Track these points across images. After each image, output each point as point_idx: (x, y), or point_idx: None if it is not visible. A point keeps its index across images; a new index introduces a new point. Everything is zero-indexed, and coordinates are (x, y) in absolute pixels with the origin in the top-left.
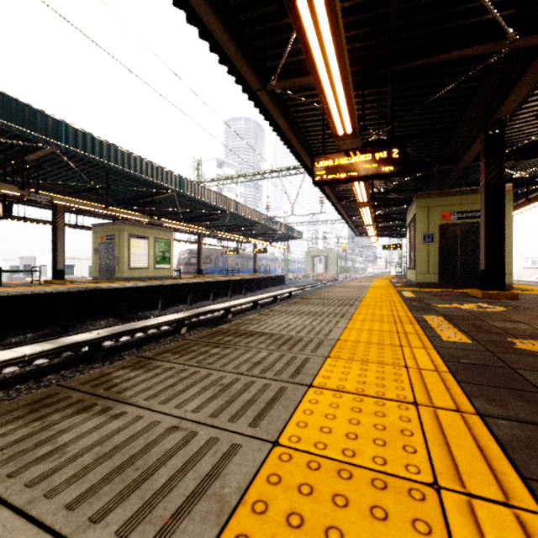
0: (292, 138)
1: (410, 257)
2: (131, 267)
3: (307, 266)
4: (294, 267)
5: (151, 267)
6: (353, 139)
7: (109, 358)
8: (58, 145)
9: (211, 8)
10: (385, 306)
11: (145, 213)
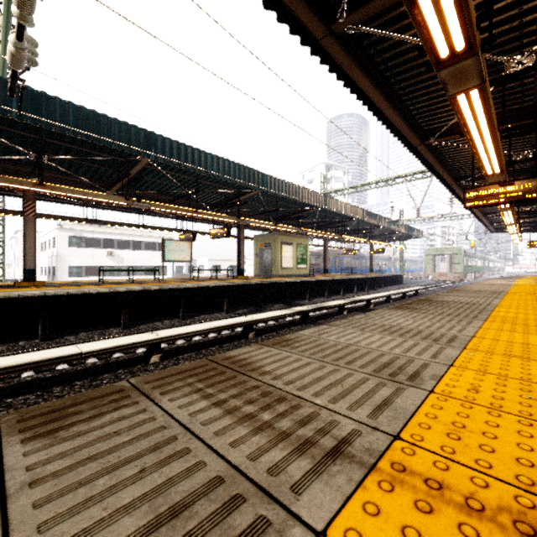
0: (437, 165)
1: None
2: (282, 267)
3: (426, 265)
4: (408, 267)
5: (294, 267)
6: (500, 175)
7: (313, 323)
8: (263, 190)
9: (402, 120)
10: (529, 295)
11: (287, 224)
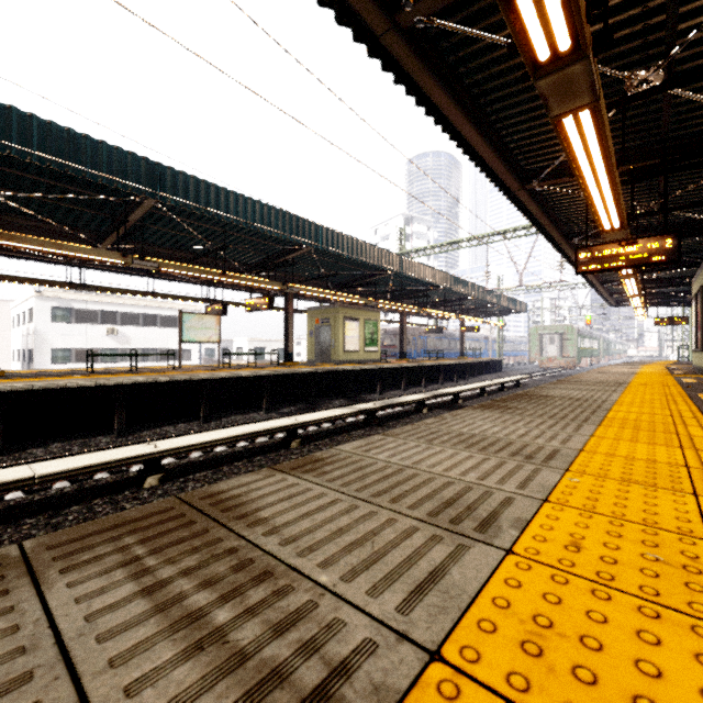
0: (542, 218)
1: (696, 338)
2: (345, 350)
3: (532, 347)
4: (510, 349)
5: (361, 350)
6: (620, 231)
7: (382, 425)
8: (317, 246)
9: (495, 154)
10: (656, 388)
11: (352, 293)
